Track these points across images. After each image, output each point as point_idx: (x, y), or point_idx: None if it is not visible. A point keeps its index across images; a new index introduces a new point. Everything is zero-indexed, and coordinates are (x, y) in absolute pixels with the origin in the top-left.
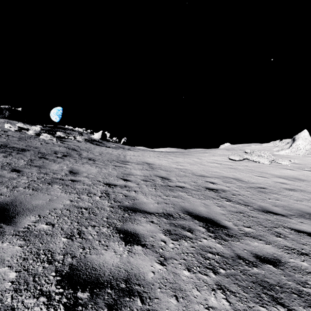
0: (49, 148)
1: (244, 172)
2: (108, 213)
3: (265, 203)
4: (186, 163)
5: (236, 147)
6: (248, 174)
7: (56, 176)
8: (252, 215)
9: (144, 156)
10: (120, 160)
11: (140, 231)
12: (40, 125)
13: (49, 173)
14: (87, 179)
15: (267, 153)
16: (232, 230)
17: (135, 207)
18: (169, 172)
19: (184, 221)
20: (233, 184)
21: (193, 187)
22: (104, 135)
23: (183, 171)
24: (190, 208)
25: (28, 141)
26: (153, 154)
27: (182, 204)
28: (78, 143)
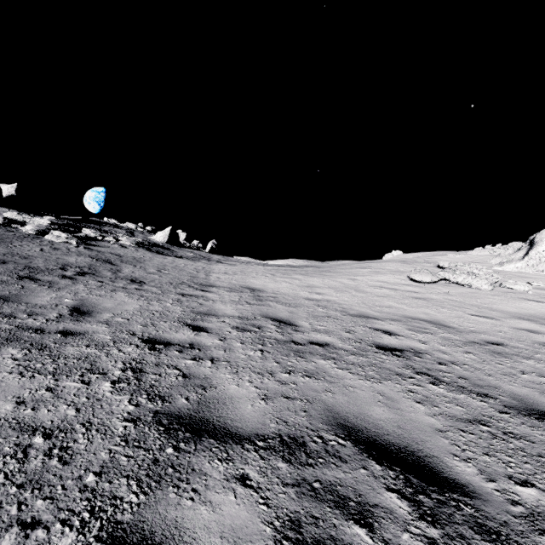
0: (55, 259)
1: (445, 307)
2: (112, 446)
3: (520, 387)
4: (327, 288)
5: (420, 258)
6: (455, 312)
7: (31, 322)
8: (514, 432)
9: (245, 274)
10: (197, 283)
11: (197, 535)
12: (54, 216)
13: (19, 313)
14: (106, 327)
15: (484, 269)
16: (487, 503)
17: (203, 417)
18: (295, 307)
19: (340, 470)
20: (432, 335)
21: (347, 345)
22: (175, 235)
23: (324, 305)
24: (351, 413)
25: (15, 245)
26: (264, 271)
27: (329, 398)
28: (121, 249)
